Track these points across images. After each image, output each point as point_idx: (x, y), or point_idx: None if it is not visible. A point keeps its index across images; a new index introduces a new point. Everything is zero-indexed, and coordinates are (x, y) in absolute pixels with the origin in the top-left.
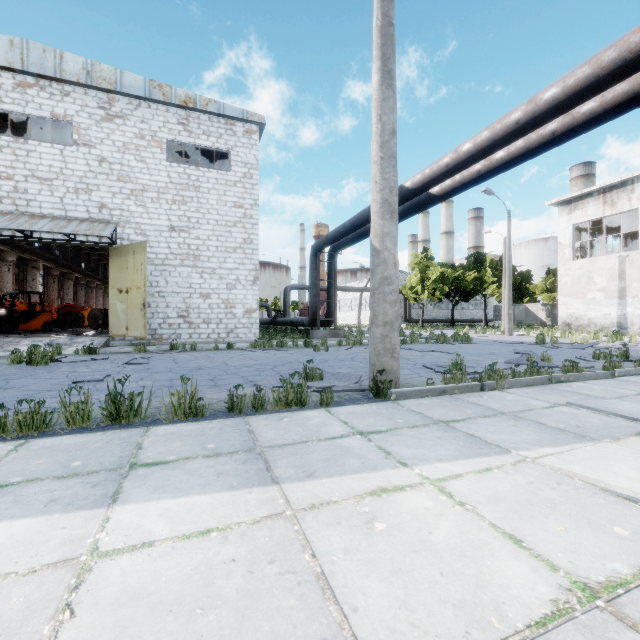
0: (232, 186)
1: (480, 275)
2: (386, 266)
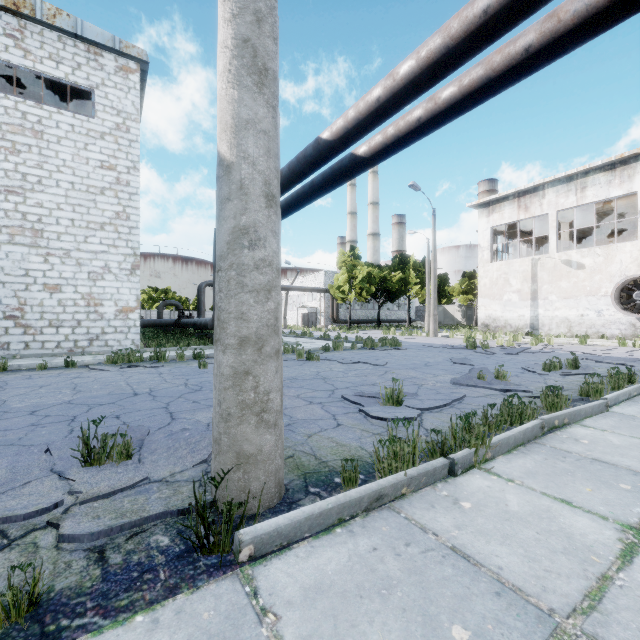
0: (98, 138)
1: (405, 276)
2: (245, 200)
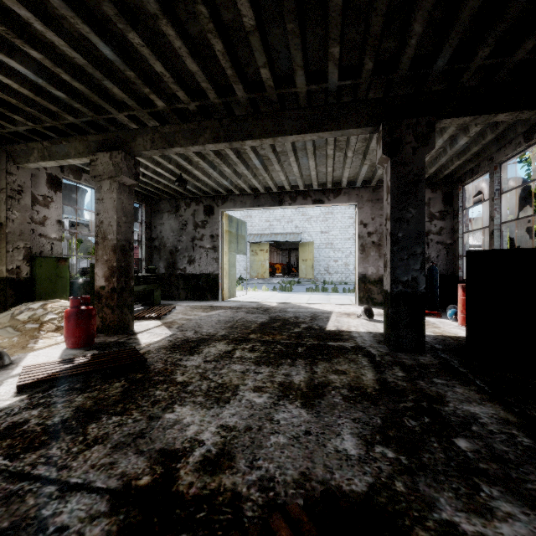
0: (348, 209)
1: None
2: None
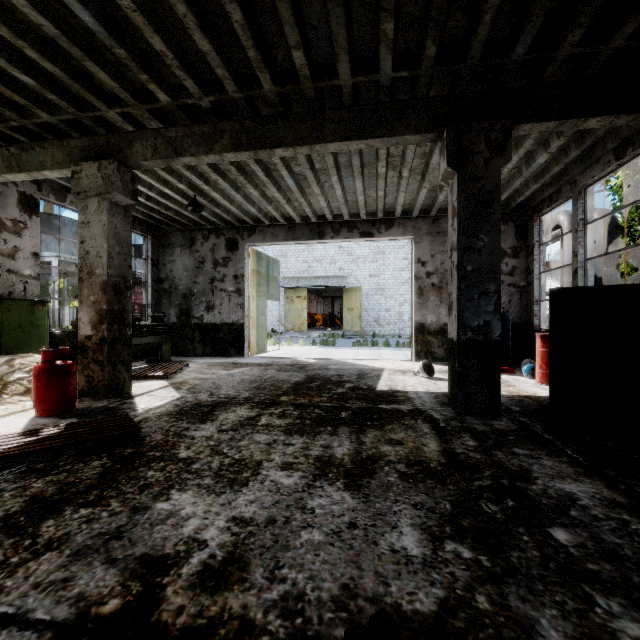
0: (402, 248)
1: None
2: None
